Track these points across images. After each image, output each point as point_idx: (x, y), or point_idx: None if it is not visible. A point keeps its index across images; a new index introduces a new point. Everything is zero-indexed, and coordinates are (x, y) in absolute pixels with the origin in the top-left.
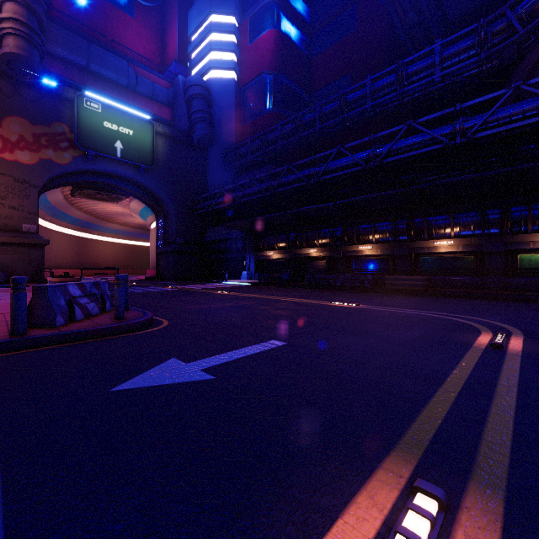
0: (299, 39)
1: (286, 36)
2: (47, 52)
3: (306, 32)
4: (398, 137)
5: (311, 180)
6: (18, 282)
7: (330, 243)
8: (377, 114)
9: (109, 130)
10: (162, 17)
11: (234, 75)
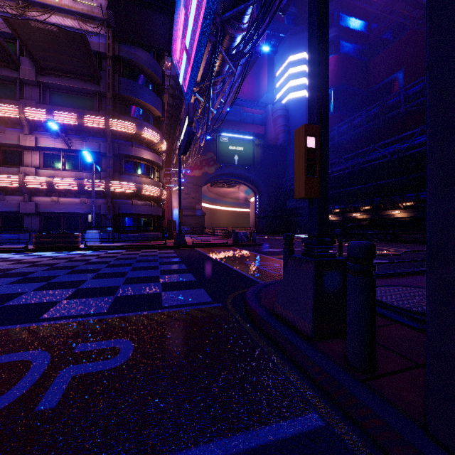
0: (357, 51)
1: (345, 55)
2: None
3: (364, 42)
4: (414, 137)
5: (354, 168)
6: (234, 230)
7: (371, 209)
8: (413, 111)
9: (232, 150)
10: (258, 64)
11: (305, 92)
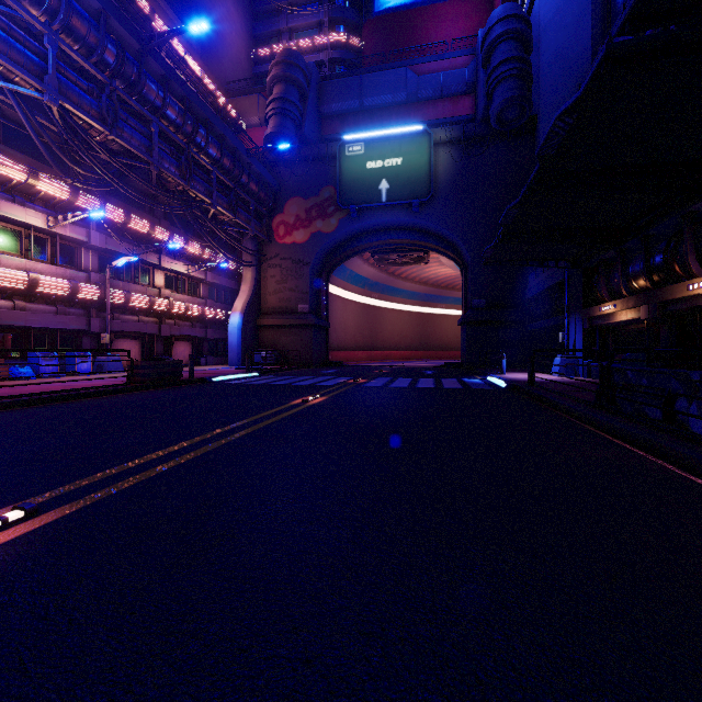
0: None
1: None
2: (326, 116)
3: None
4: None
5: None
6: None
7: None
8: None
9: (373, 170)
10: None
11: None
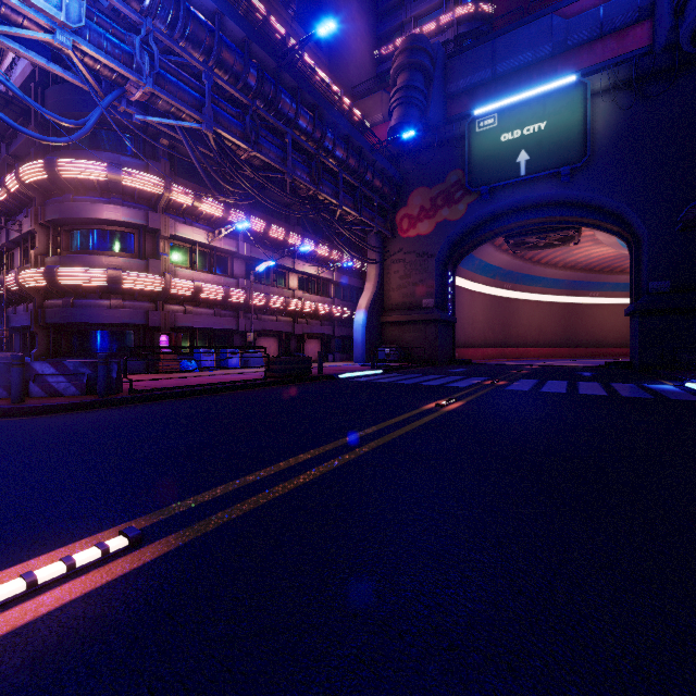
0: None
1: None
2: (452, 96)
3: None
4: None
5: None
6: None
7: None
8: None
9: (509, 143)
10: None
11: None
